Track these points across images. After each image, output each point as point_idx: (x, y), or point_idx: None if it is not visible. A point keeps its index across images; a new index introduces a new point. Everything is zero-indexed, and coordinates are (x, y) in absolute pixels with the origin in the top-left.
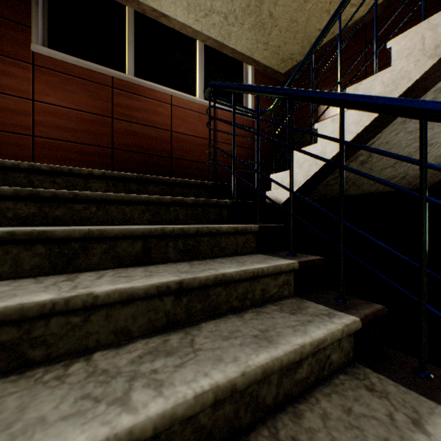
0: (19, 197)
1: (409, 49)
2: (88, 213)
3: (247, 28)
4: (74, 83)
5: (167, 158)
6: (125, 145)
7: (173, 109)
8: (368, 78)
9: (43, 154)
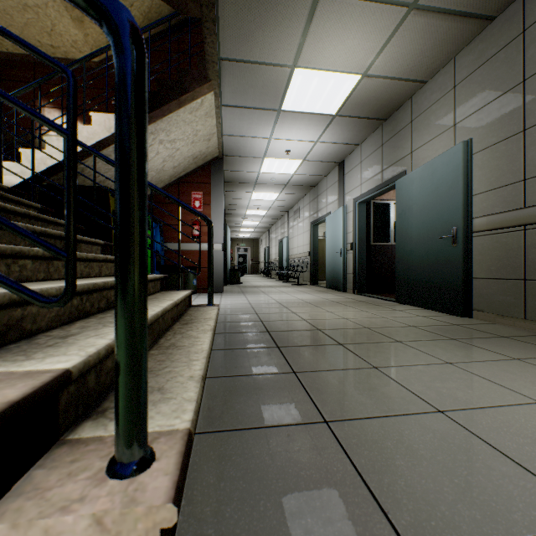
0: None
1: (100, 123)
2: None
3: None
4: None
5: None
6: None
7: None
8: (81, 125)
9: None
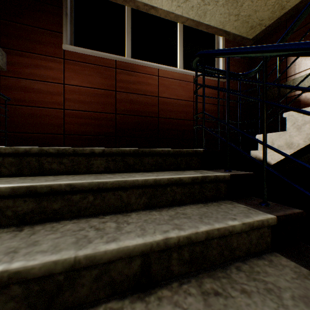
0: (17, 194)
1: None
2: (85, 202)
3: (221, 4)
4: (90, 69)
5: (154, 118)
6: (124, 111)
7: (160, 80)
8: None
9: (70, 121)
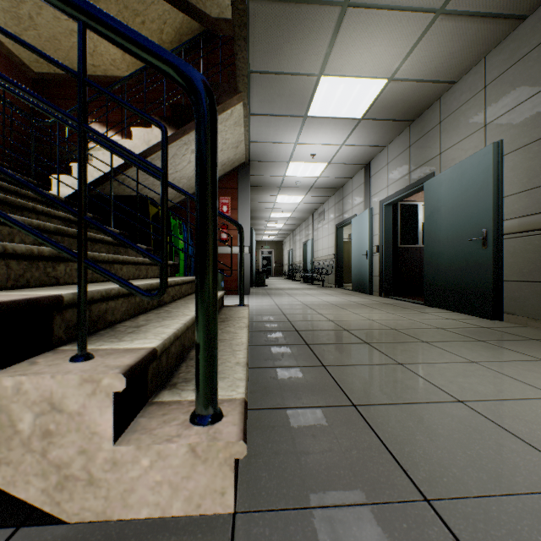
0: None
1: (140, 137)
2: None
3: None
4: None
5: None
6: None
7: None
8: (123, 140)
9: None
